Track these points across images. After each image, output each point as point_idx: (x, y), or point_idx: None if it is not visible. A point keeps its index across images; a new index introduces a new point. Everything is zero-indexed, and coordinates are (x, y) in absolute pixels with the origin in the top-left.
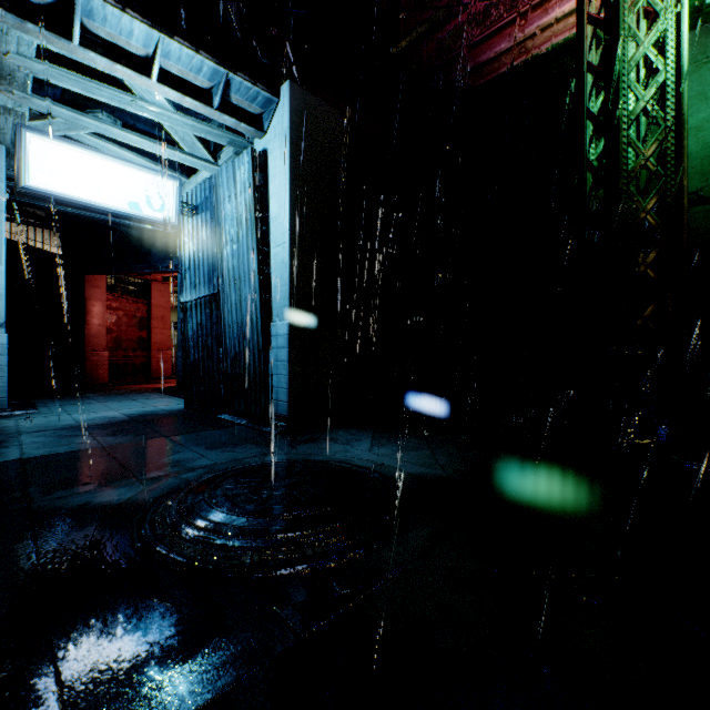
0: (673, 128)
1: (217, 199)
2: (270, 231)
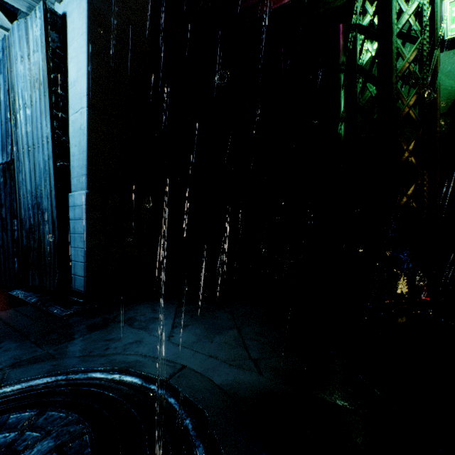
0: (428, 40)
1: (11, 61)
2: (68, 97)
